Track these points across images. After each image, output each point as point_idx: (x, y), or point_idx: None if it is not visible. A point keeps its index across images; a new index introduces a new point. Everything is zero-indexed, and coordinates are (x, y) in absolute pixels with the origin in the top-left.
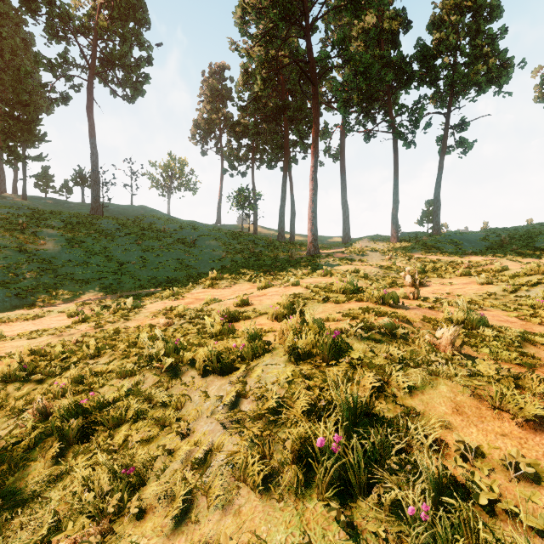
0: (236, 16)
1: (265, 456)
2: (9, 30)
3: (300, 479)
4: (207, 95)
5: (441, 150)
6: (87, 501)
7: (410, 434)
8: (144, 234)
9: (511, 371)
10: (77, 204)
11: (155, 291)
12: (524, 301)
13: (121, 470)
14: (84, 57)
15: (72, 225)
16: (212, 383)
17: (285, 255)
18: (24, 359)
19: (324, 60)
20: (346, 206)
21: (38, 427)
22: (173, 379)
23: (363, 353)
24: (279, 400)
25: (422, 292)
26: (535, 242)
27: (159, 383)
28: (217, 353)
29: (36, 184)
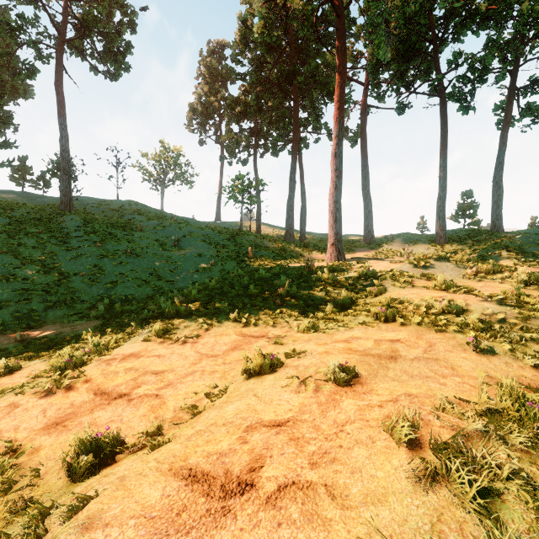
0: None
1: None
2: None
3: None
4: (205, 76)
5: (504, 119)
6: None
7: None
8: (110, 233)
9: None
10: (53, 198)
11: (86, 328)
12: None
13: None
14: (50, 19)
15: (19, 222)
16: None
17: (296, 262)
18: None
19: None
20: (368, 197)
21: None
22: None
23: None
24: None
25: None
26: None
27: None
28: None
29: (11, 176)
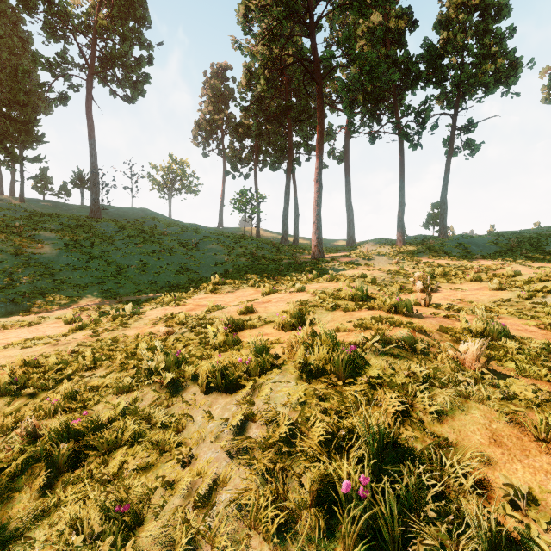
0: (239, 14)
1: (279, 496)
2: (7, 28)
3: (321, 529)
4: (209, 96)
5: (448, 151)
6: (74, 545)
7: (446, 472)
8: (144, 237)
9: (550, 393)
10: (76, 206)
11: (156, 296)
12: (542, 308)
13: (115, 506)
14: (83, 56)
15: (71, 228)
16: (215, 402)
17: (289, 259)
18: (16, 371)
19: (329, 59)
20: (350, 208)
21: (26, 451)
22: (174, 396)
23: (381, 370)
24: (291, 425)
25: (433, 299)
26: (544, 246)
27: (158, 400)
28: (221, 367)
29: (34, 186)
